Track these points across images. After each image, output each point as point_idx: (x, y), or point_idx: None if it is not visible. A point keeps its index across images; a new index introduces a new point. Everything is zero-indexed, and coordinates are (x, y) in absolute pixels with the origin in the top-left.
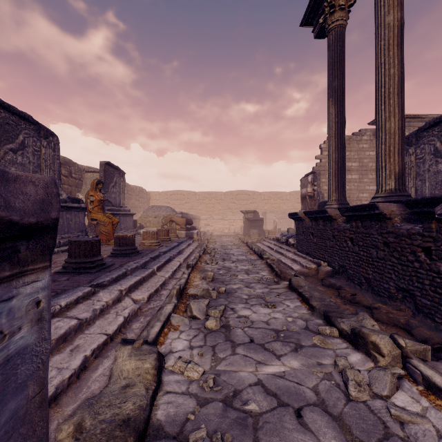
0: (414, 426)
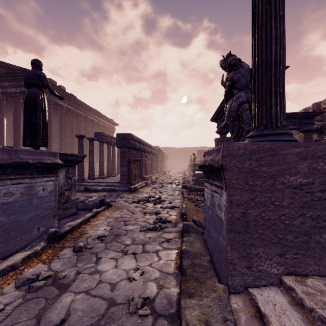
0: (3, 302)
